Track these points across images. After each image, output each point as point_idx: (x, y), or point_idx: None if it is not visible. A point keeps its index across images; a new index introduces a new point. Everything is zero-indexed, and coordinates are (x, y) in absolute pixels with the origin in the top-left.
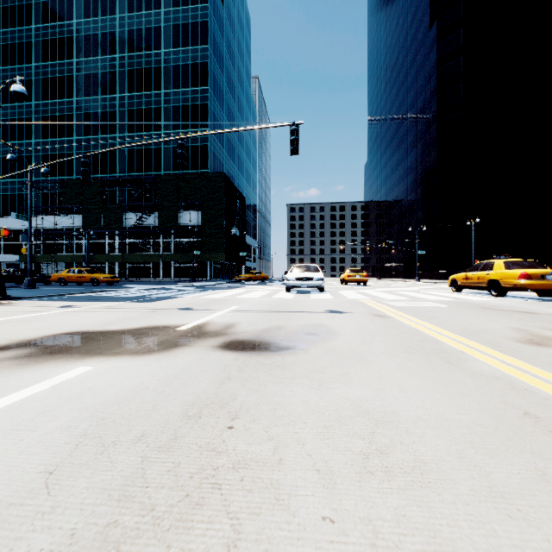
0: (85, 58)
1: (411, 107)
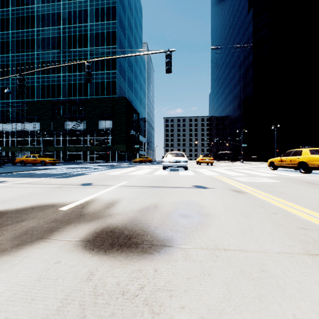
0: (42, 28)
1: (237, 59)
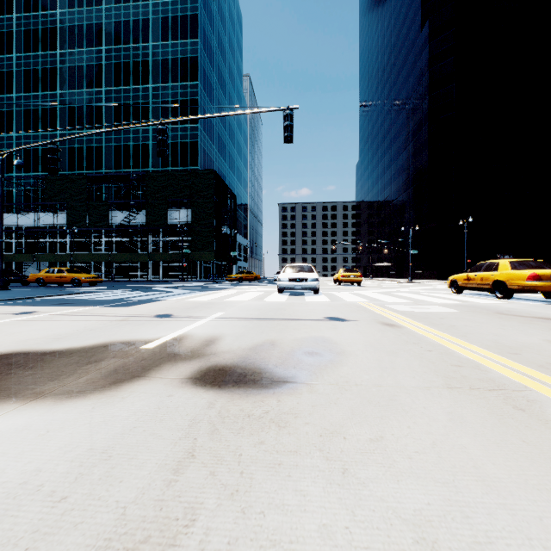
0: (70, 49)
1: (403, 107)
